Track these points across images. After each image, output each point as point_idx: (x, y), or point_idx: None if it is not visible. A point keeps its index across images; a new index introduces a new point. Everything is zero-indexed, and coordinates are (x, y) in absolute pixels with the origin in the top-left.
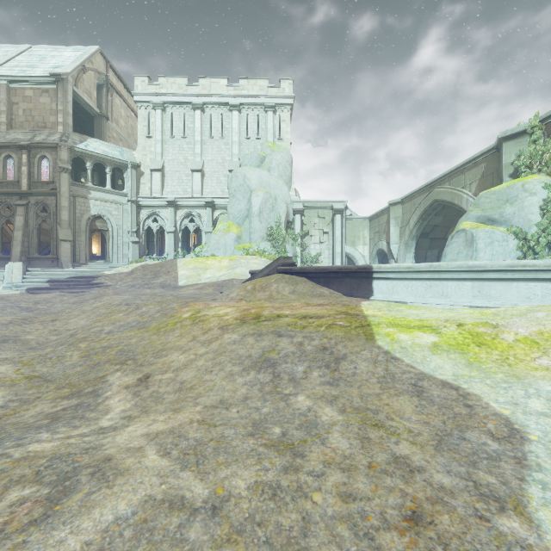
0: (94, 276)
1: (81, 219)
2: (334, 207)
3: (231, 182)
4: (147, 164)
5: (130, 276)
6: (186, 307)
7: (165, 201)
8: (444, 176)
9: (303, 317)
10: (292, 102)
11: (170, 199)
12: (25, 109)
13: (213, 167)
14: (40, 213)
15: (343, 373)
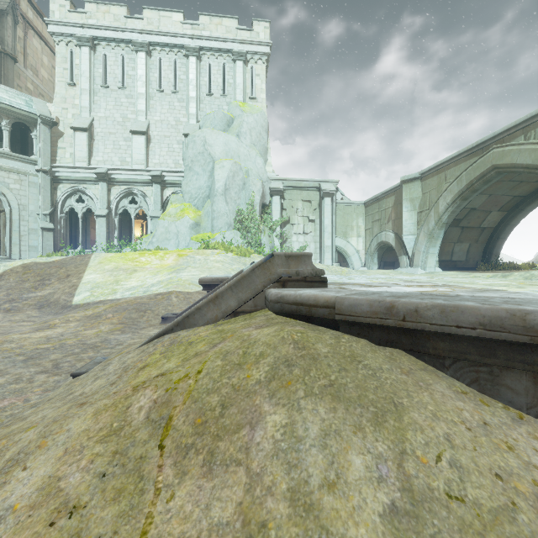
0: None
1: None
2: (323, 187)
3: (186, 150)
4: (68, 121)
5: None
6: None
7: (94, 174)
8: (516, 126)
9: None
10: (268, 50)
11: (99, 170)
12: None
13: (163, 130)
14: None
15: None
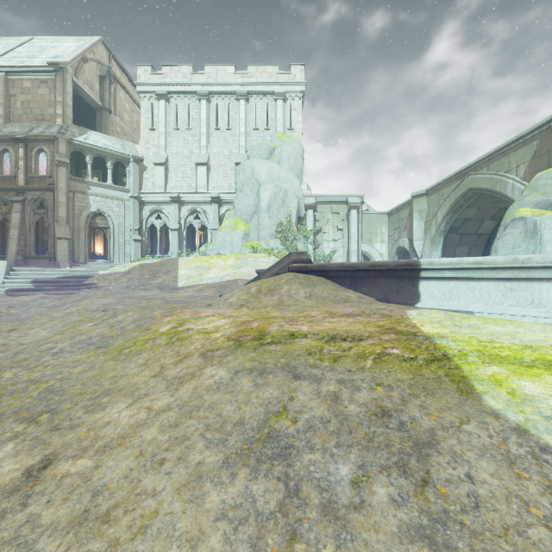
0: (86, 276)
1: (80, 215)
2: (349, 201)
3: (238, 176)
4: (150, 157)
5: (126, 276)
6: (169, 316)
7: (169, 197)
8: (482, 160)
9: (331, 338)
10: (303, 89)
11: (173, 194)
12: (23, 101)
13: (220, 160)
14: (37, 209)
15: (448, 494)
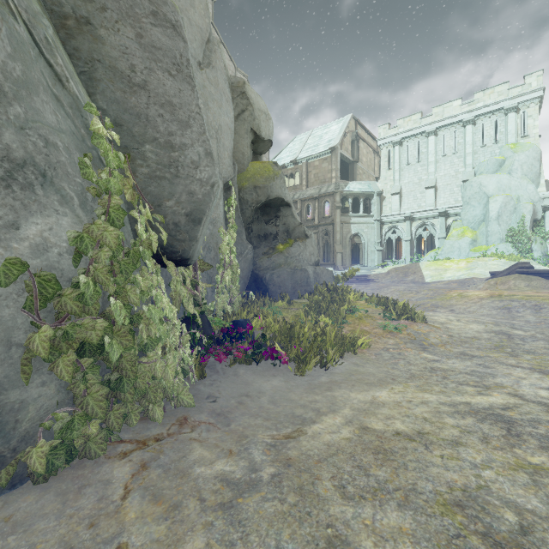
0: (367, 275)
1: (346, 237)
2: None
3: (464, 192)
4: (387, 190)
5: (388, 275)
6: (451, 292)
7: (402, 217)
8: None
9: (529, 296)
10: (541, 94)
11: (406, 214)
12: (314, 174)
13: (446, 181)
14: (324, 236)
15: (542, 311)
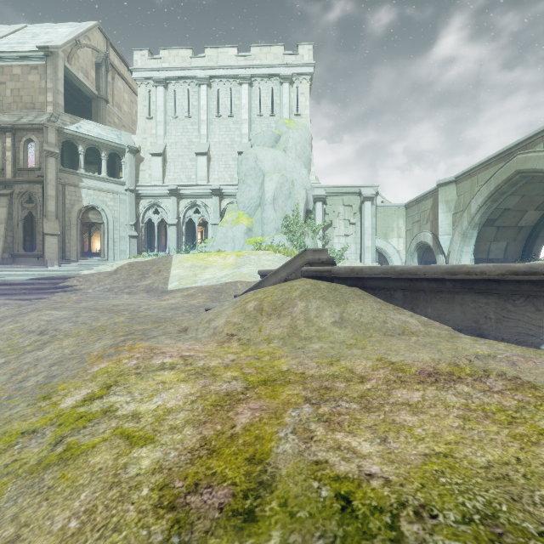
0: (64, 277)
1: (71, 210)
2: (363, 192)
3: (240, 166)
4: (147, 148)
5: (111, 277)
6: (105, 359)
7: (167, 190)
8: (536, 134)
9: None
10: (312, 70)
11: (171, 187)
12: (13, 89)
13: (221, 150)
14: (25, 203)
15: None
